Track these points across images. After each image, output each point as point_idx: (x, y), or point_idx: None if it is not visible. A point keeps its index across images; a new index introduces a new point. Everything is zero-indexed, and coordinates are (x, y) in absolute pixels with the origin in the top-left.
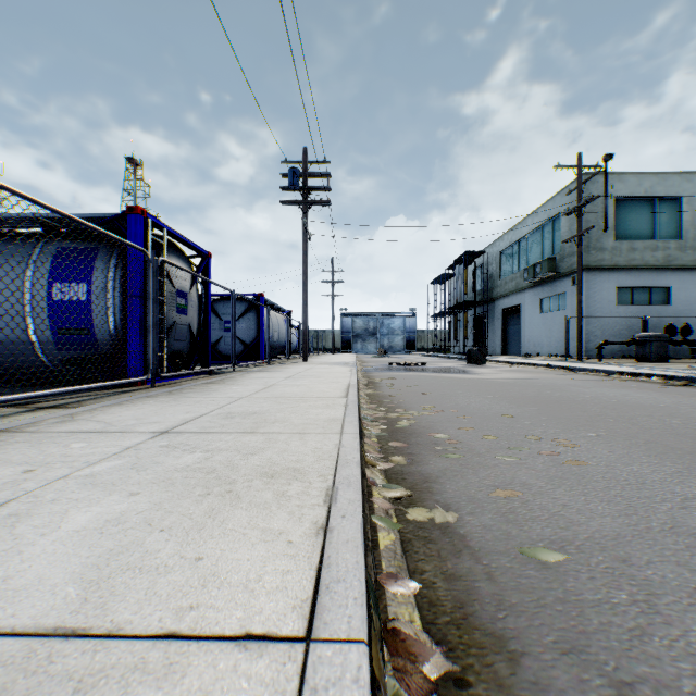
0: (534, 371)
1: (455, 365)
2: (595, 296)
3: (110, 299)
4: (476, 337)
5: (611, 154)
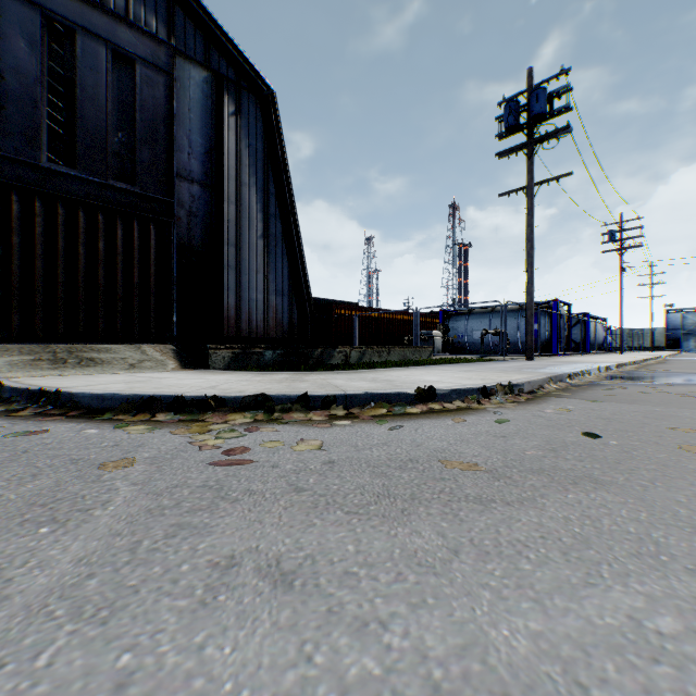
0: None
1: None
2: None
3: (545, 329)
4: None
5: None
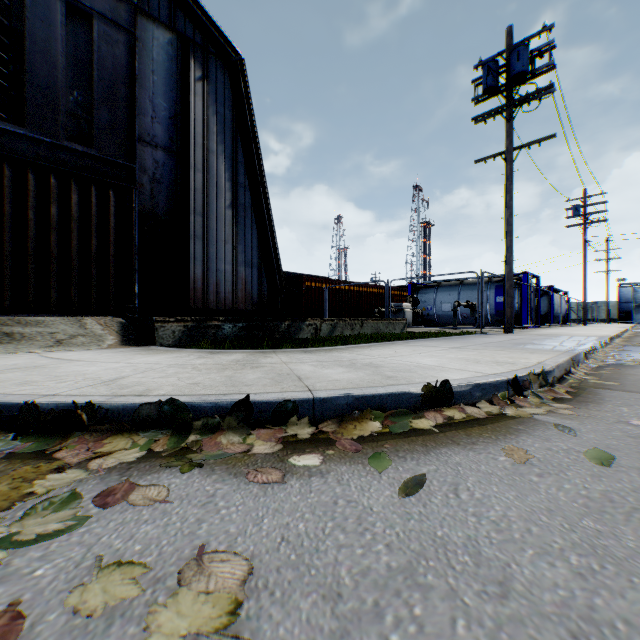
0: None
1: None
2: None
3: (515, 301)
4: None
5: None
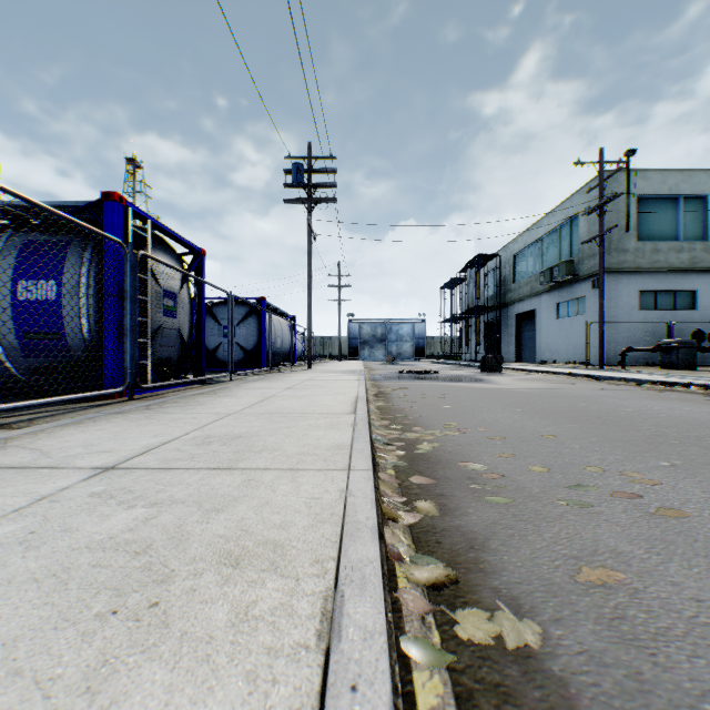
0: (555, 380)
1: (469, 373)
2: (616, 300)
3: (83, 299)
4: (489, 344)
5: (634, 150)
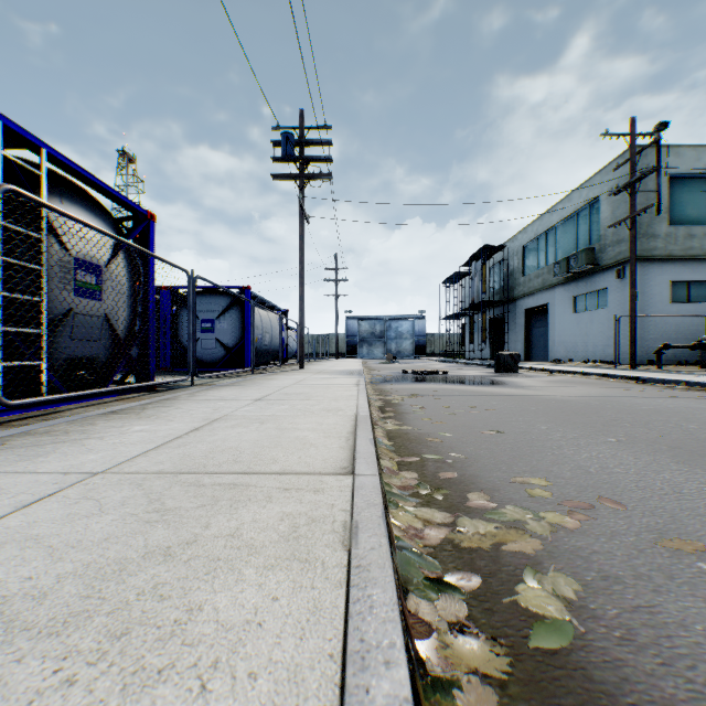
0: (593, 382)
1: (482, 374)
2: (645, 291)
3: None
4: (494, 341)
5: (666, 123)
